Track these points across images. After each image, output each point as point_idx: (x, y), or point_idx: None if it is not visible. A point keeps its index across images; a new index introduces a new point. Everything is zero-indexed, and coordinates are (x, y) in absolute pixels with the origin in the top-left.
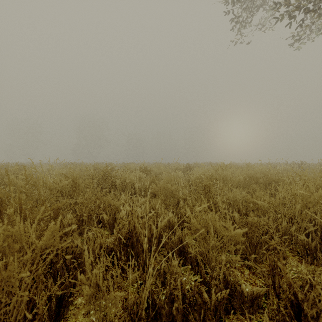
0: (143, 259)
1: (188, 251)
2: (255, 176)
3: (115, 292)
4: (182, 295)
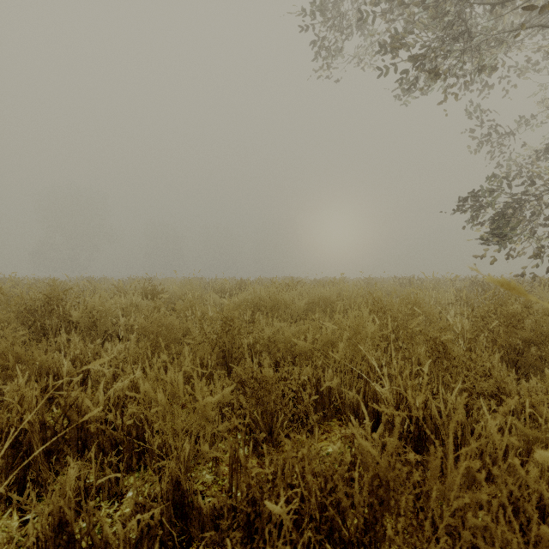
0: None
1: (149, 441)
2: (330, 299)
3: None
4: (66, 537)
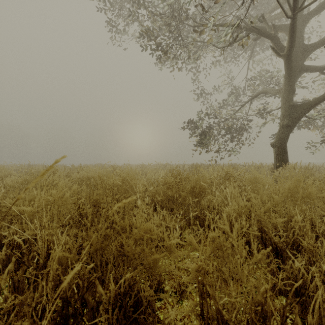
0: None
1: None
2: (95, 177)
3: None
4: None
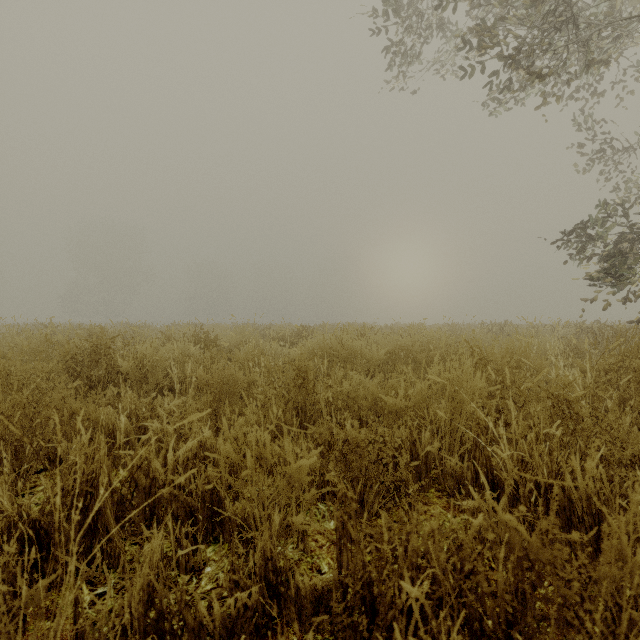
0: (55, 546)
1: (226, 510)
2: (412, 348)
3: (27, 623)
4: (156, 614)
